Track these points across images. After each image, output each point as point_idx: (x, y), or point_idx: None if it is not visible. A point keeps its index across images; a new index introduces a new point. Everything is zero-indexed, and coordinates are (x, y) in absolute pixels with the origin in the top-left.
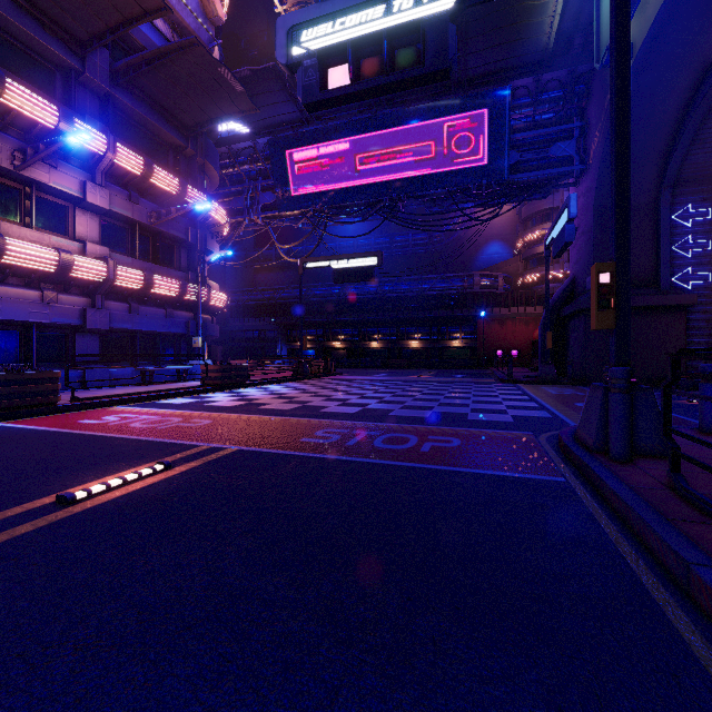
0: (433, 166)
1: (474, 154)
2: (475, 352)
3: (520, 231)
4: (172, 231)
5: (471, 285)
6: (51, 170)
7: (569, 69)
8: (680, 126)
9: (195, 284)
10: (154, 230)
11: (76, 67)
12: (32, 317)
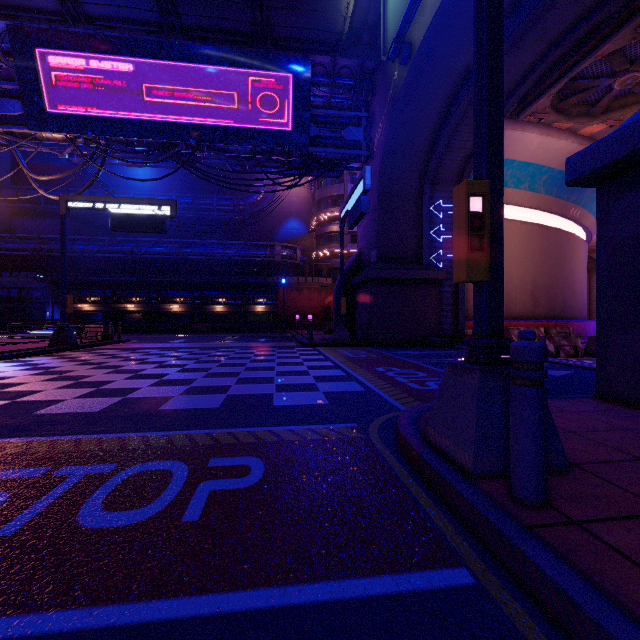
0: (235, 119)
1: (277, 116)
2: (277, 316)
3: (314, 212)
4: None
5: (273, 254)
6: None
7: (359, 60)
8: (438, 132)
9: None
10: None
11: None
12: None
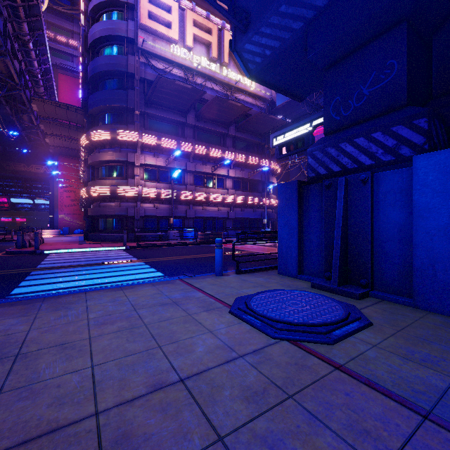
0: None
1: None
2: None
3: None
4: (256, 178)
5: None
6: (220, 169)
7: None
8: None
9: (264, 197)
10: (249, 179)
11: (226, 133)
12: (215, 215)
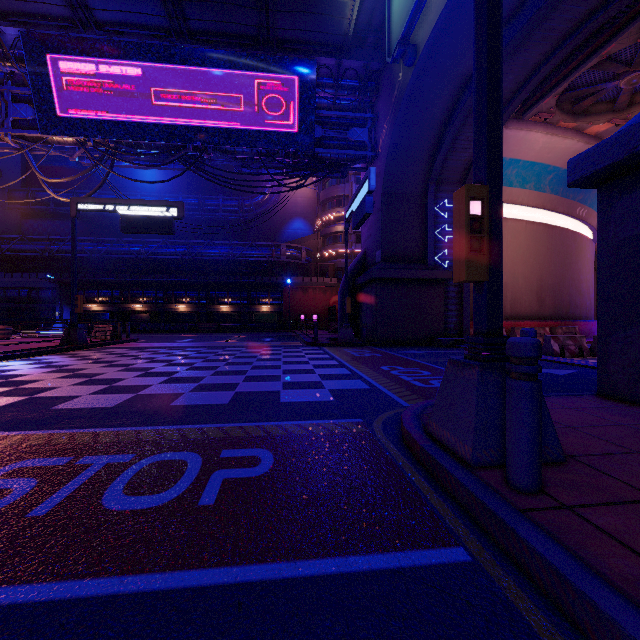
0: (241, 121)
1: (283, 118)
2: (282, 316)
3: (319, 212)
4: None
5: (278, 254)
6: None
7: (364, 62)
8: (443, 133)
9: None
10: None
11: None
12: None
